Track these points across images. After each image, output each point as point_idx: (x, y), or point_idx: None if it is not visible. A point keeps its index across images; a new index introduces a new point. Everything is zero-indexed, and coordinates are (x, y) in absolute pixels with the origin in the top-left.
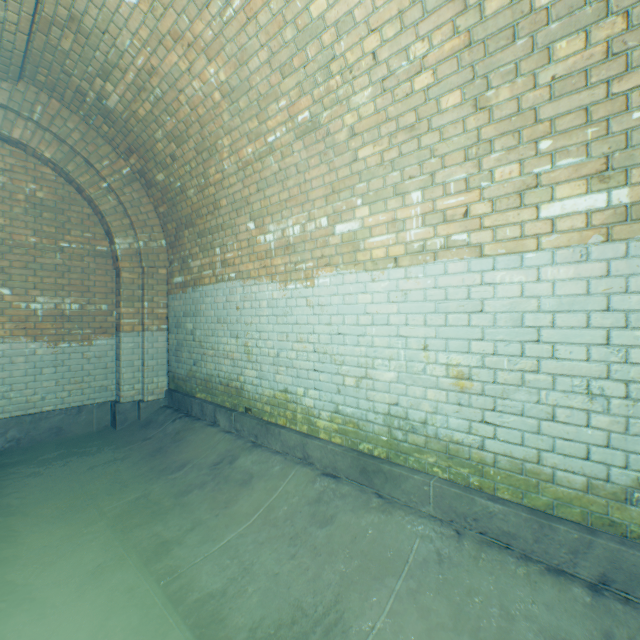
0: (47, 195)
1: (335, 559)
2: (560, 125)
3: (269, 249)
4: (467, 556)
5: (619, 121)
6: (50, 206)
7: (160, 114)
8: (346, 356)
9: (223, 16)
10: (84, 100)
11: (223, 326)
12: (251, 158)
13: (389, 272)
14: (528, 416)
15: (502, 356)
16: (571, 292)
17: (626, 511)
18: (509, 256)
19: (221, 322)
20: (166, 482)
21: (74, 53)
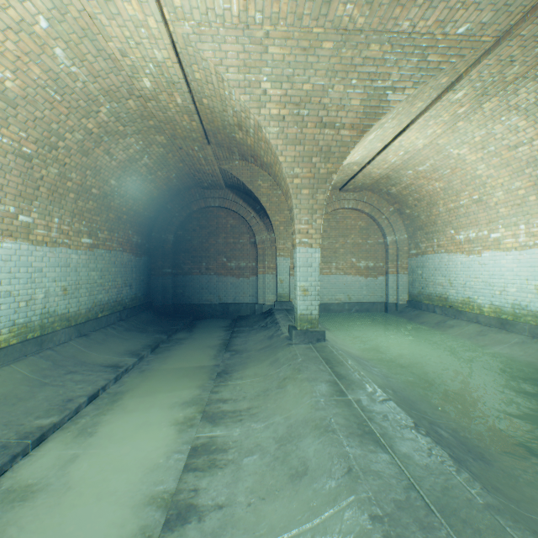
0: (364, 224)
1: (483, 341)
2: None
3: (460, 241)
4: (532, 341)
5: None
6: (364, 228)
7: (412, 194)
8: (495, 283)
9: (442, 173)
10: (381, 191)
11: (437, 272)
12: (452, 208)
13: (512, 252)
14: None
15: None
16: None
17: None
18: None
19: (436, 270)
20: (417, 325)
21: (383, 182)
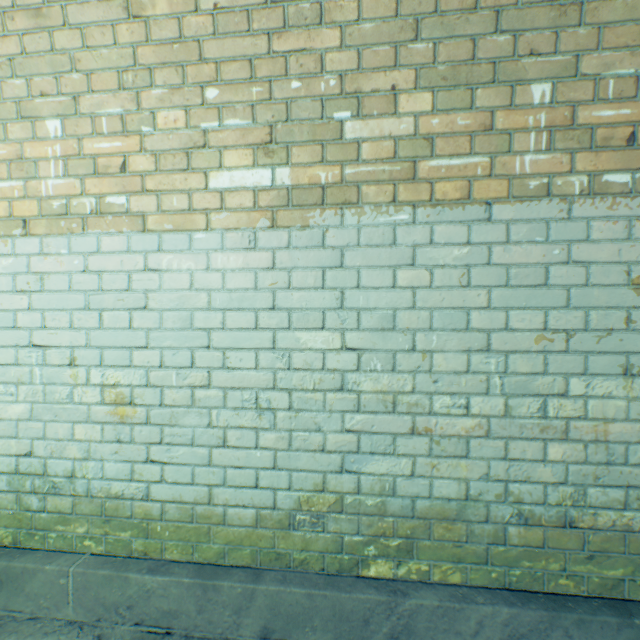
0: None
1: None
2: (227, 73)
3: None
4: None
5: (281, 87)
6: None
7: None
8: None
9: None
10: None
11: None
12: None
13: (16, 242)
14: (200, 445)
15: (171, 369)
16: (242, 285)
17: (291, 538)
18: (178, 234)
19: None
20: None
21: None
